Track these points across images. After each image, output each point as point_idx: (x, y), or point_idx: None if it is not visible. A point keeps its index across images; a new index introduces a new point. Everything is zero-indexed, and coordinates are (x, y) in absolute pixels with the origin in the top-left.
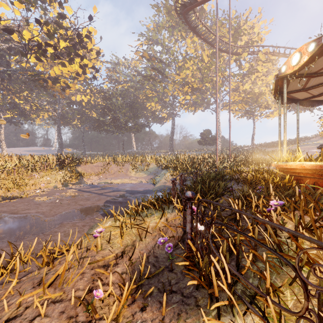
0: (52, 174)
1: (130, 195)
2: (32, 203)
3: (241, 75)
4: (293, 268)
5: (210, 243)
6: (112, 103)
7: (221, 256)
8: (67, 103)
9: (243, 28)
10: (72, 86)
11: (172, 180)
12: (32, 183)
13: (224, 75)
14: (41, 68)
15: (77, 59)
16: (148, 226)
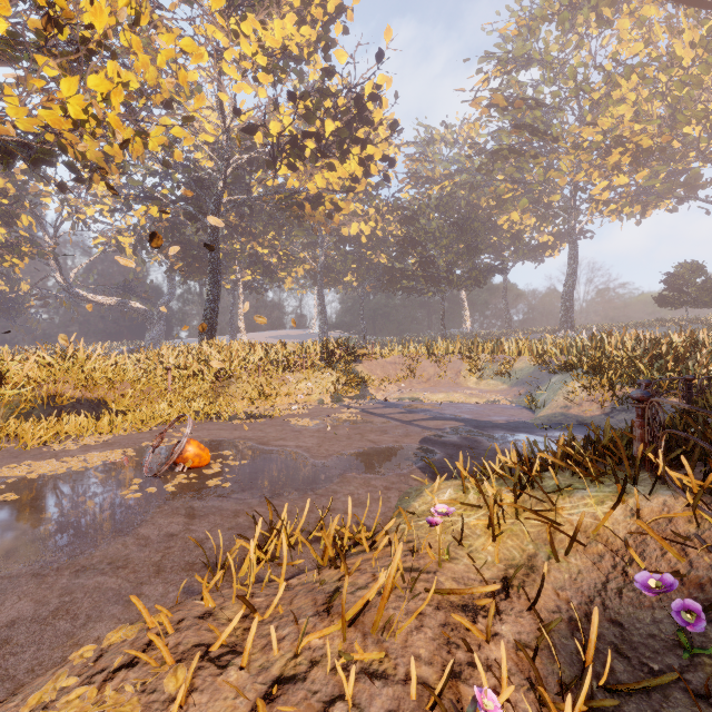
0: (315, 377)
1: (477, 431)
2: (288, 428)
3: None
4: None
5: None
6: (418, 228)
7: None
8: (334, 243)
9: None
10: (344, 206)
11: (636, 396)
12: (285, 392)
13: None
14: (295, 183)
15: (355, 150)
16: (579, 524)
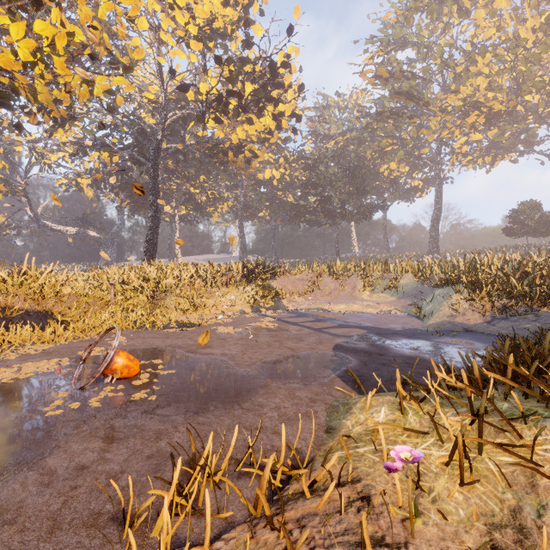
0: (237, 291)
1: (381, 338)
2: (214, 336)
3: None
4: None
5: None
6: (318, 174)
7: None
8: (252, 185)
9: None
10: (260, 154)
11: None
12: (212, 304)
13: None
14: (220, 134)
15: (269, 108)
16: None
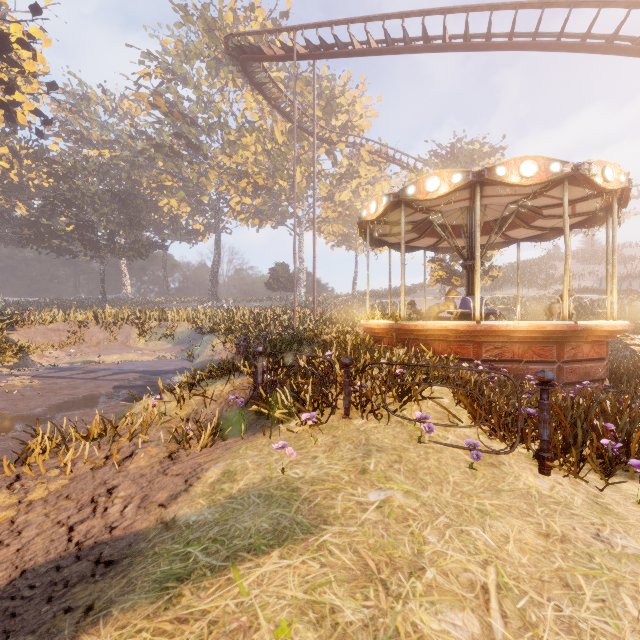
0: None
1: (155, 377)
2: None
3: (337, 176)
4: (316, 374)
5: (277, 383)
6: (73, 187)
7: (285, 388)
8: None
9: (339, 99)
10: None
11: (236, 343)
12: None
13: (310, 173)
14: None
15: None
16: (214, 391)
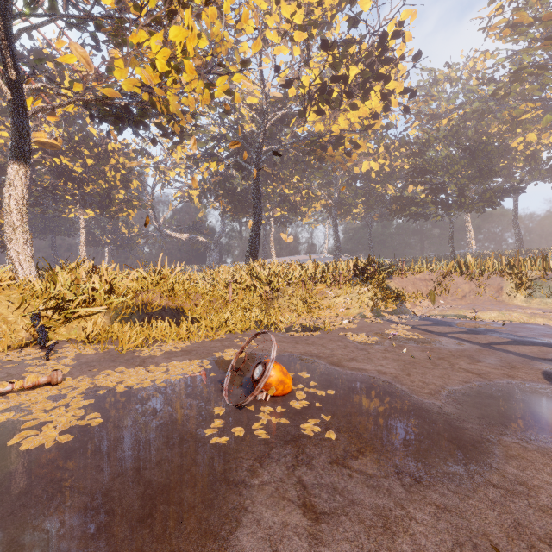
0: (352, 292)
1: None
2: (349, 344)
3: None
4: None
5: None
6: (425, 160)
7: None
8: (347, 181)
9: None
10: (361, 144)
11: None
12: (325, 305)
13: None
14: (320, 127)
15: (376, 89)
16: None
